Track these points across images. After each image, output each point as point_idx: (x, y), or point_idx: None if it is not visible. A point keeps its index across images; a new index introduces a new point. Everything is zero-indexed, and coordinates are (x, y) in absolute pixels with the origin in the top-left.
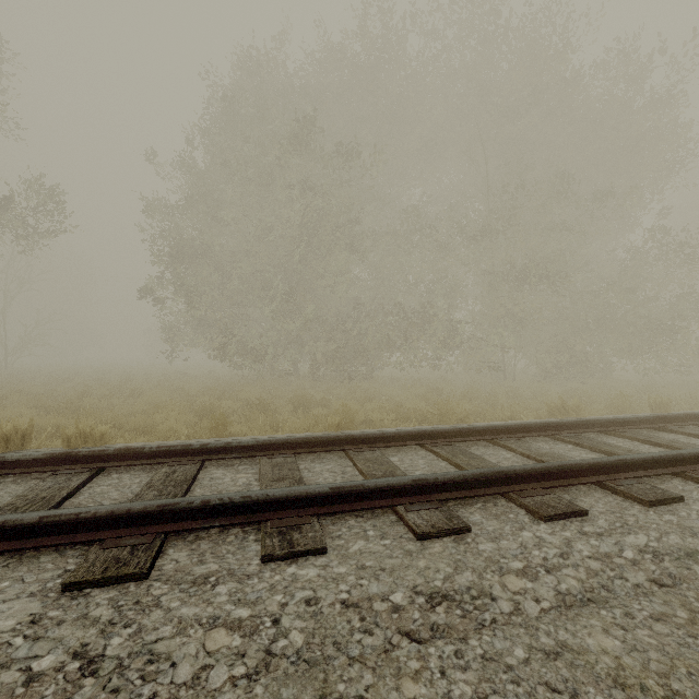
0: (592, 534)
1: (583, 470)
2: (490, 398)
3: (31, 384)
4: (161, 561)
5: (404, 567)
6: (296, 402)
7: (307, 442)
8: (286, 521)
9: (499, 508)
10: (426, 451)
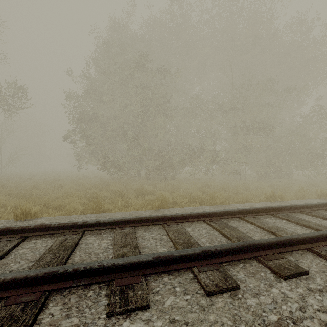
0: (315, 290)
1: (299, 241)
2: (235, 190)
3: (10, 182)
4: (42, 315)
5: (200, 321)
6: (138, 192)
7: (141, 220)
8: (125, 280)
9: (254, 267)
10: (206, 224)
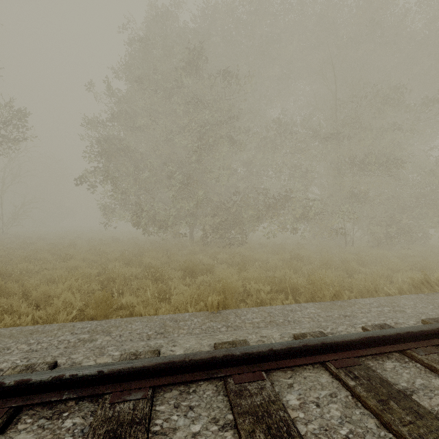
0: None
1: None
2: (346, 265)
3: (1, 248)
4: None
5: None
6: (186, 268)
7: (172, 367)
8: None
9: None
10: (329, 375)
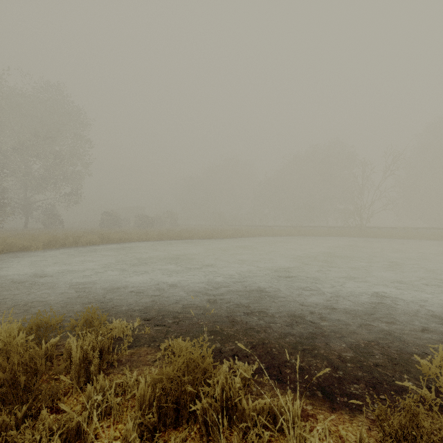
0: None
1: None
2: None
3: None
4: None
5: None
6: None
7: None
8: None
9: None
10: None
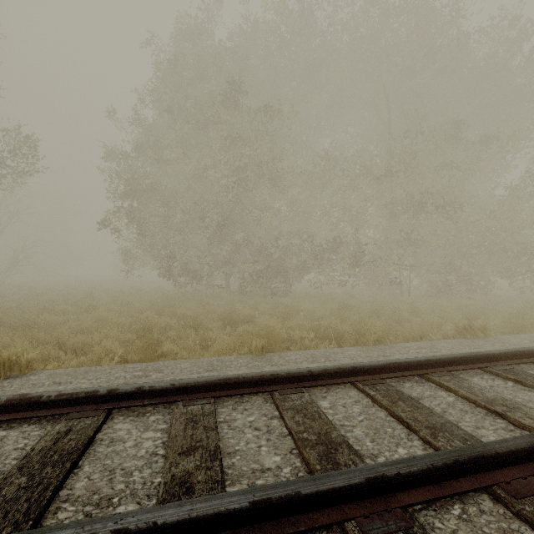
0: None
1: None
2: (396, 314)
3: (8, 299)
4: None
5: None
6: (225, 318)
7: (228, 383)
8: None
9: (488, 518)
10: (357, 391)
